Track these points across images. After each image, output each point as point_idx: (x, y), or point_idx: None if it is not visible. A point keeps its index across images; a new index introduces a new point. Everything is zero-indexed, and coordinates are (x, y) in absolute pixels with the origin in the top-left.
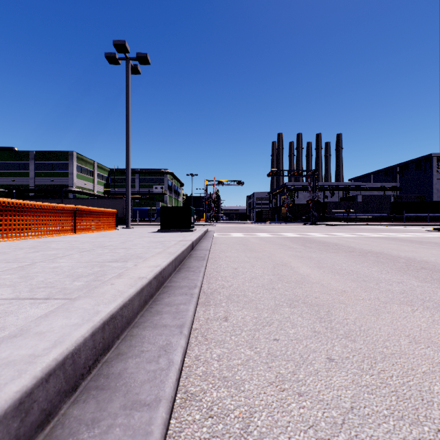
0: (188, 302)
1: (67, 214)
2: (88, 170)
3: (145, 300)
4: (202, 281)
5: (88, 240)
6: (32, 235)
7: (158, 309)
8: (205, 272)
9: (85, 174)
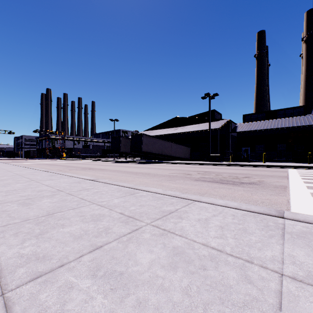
0: None
1: None
2: None
3: None
4: None
5: None
6: None
7: None
8: None
9: None
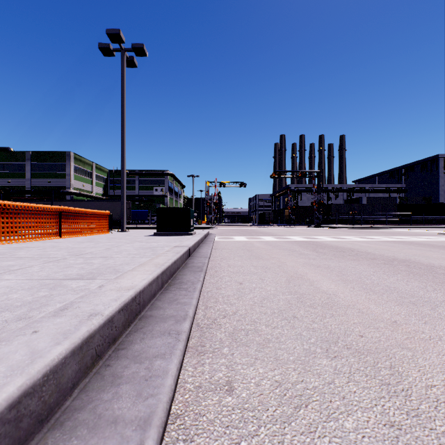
0: (169, 353)
1: (51, 216)
2: (86, 171)
3: (97, 354)
4: (196, 305)
5: (69, 245)
6: (6, 240)
7: (116, 371)
8: (202, 289)
9: (83, 175)
